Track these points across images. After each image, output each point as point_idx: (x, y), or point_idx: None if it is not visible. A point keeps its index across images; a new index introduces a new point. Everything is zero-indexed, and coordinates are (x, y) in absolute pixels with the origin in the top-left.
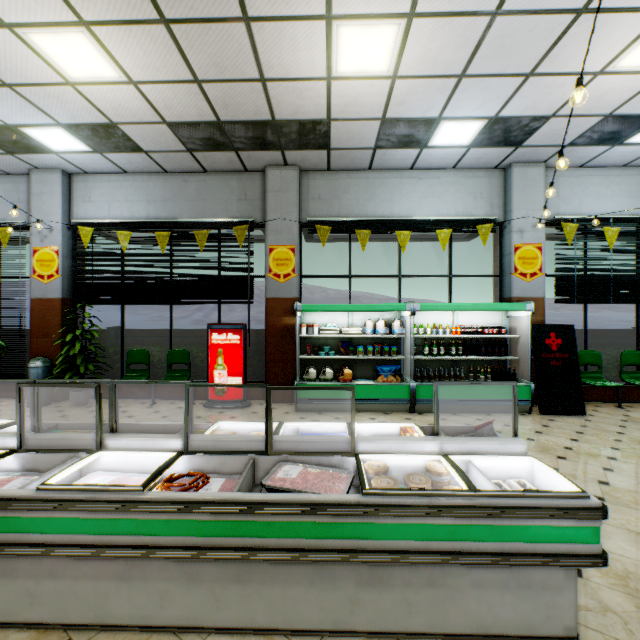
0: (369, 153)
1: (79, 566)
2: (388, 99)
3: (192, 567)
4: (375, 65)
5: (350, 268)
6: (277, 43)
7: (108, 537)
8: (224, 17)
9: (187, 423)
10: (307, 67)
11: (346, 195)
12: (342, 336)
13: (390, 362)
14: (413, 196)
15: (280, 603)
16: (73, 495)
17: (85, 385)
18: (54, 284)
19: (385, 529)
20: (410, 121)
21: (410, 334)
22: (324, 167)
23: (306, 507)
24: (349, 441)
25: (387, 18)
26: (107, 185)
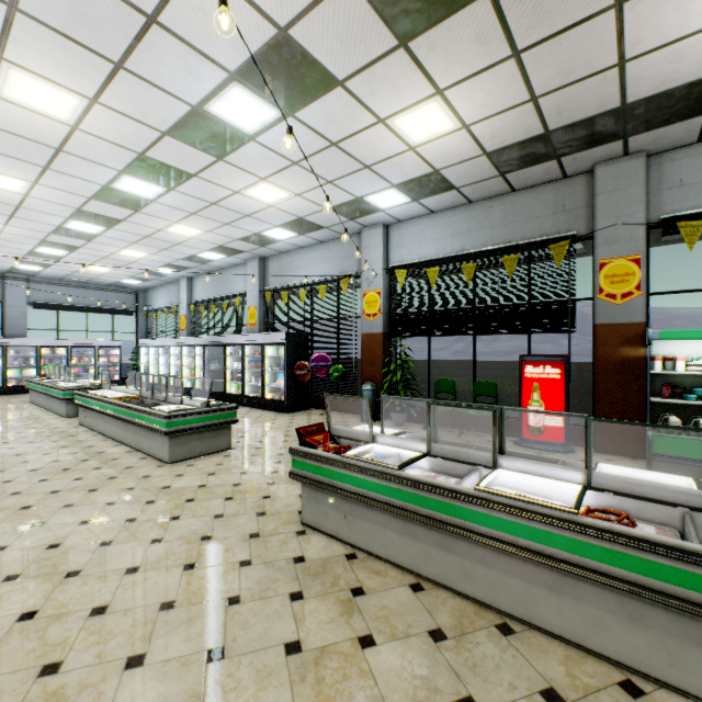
0: None
1: (508, 563)
2: None
3: (634, 607)
4: None
5: None
6: (657, 9)
7: (543, 547)
8: (588, 16)
9: (590, 458)
10: (700, 17)
11: None
12: None
13: None
14: None
15: None
16: (509, 501)
17: (483, 408)
18: (377, 321)
19: None
20: None
21: None
22: (691, 140)
23: None
24: None
25: None
26: (416, 228)
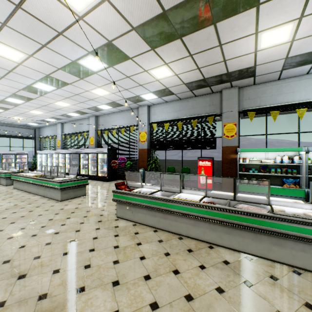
0: (278, 73)
1: (182, 219)
2: (289, 50)
3: (213, 226)
4: (280, 40)
5: (266, 130)
6: (232, 48)
7: (190, 212)
8: (212, 47)
9: (206, 187)
10: (245, 51)
11: (264, 95)
12: (262, 163)
13: (292, 178)
14: (308, 88)
15: (241, 243)
16: (182, 200)
17: (177, 174)
18: (145, 144)
19: (282, 226)
20: (304, 54)
21: (305, 163)
22: (251, 84)
23: (251, 213)
24: (267, 200)
25: (287, 23)
26: (160, 108)
